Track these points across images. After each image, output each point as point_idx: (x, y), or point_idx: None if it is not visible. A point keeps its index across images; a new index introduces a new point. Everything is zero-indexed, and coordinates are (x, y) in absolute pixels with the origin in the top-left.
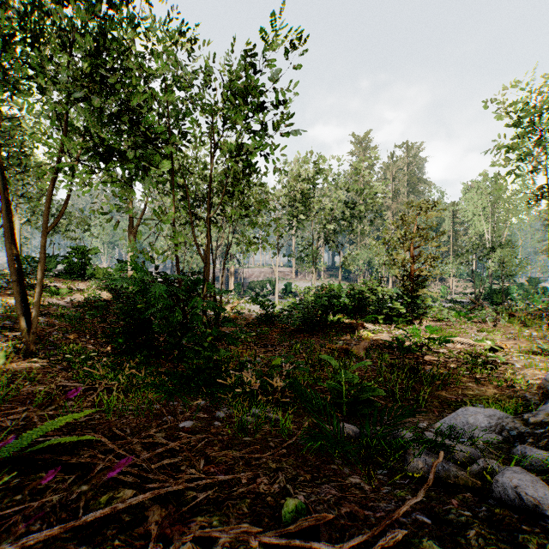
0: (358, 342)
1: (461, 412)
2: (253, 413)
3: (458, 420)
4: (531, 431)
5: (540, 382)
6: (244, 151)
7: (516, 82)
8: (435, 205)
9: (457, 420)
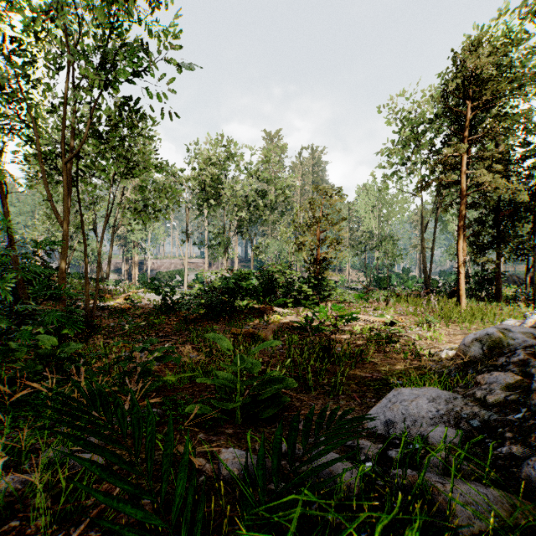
0: (267, 326)
1: (394, 396)
2: (42, 461)
3: (394, 411)
4: (501, 418)
5: (460, 347)
6: (109, 60)
7: (400, 94)
8: (339, 191)
9: (394, 411)
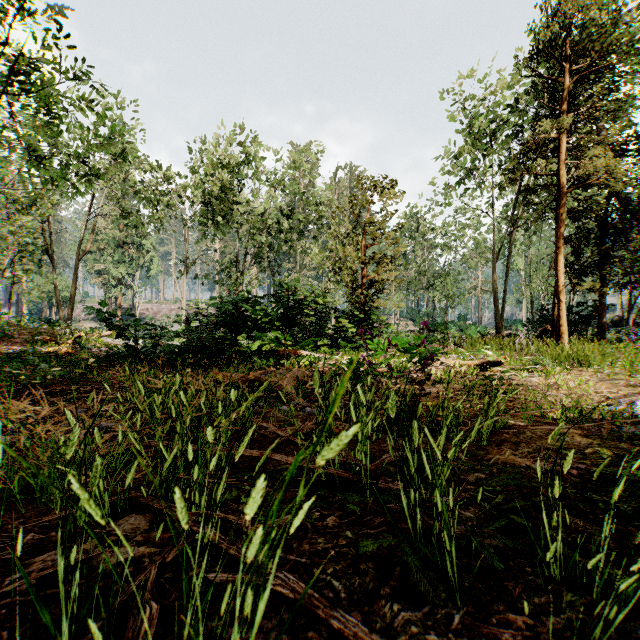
0: None
1: None
2: None
3: None
4: None
5: None
6: None
7: (468, 74)
8: (393, 184)
9: None
